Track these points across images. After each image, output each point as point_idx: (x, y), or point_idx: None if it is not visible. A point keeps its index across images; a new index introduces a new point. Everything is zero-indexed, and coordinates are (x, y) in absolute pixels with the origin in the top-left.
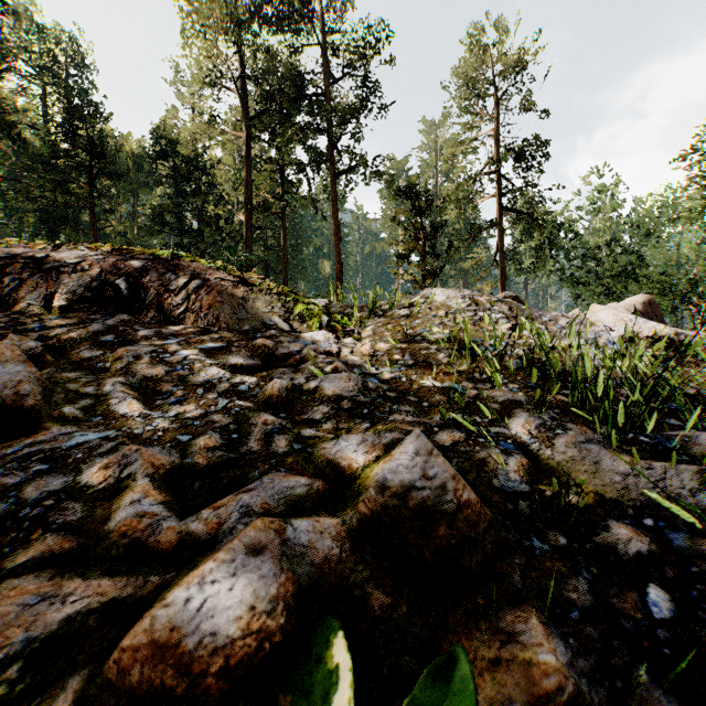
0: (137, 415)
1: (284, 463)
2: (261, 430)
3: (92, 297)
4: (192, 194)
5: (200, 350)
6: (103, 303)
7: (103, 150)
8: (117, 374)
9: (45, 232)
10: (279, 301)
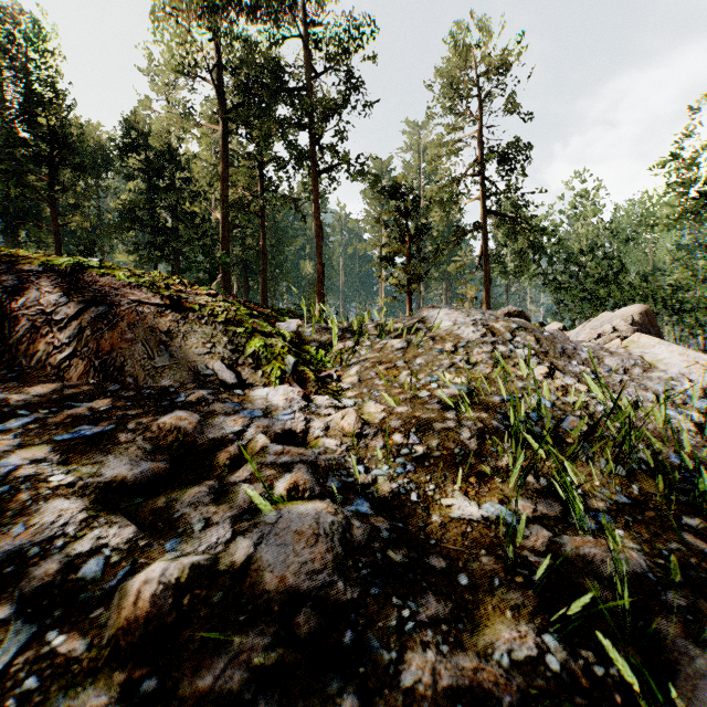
0: None
1: None
2: None
3: None
4: (165, 190)
5: (54, 446)
6: None
7: (64, 139)
8: None
9: (4, 227)
10: (225, 334)
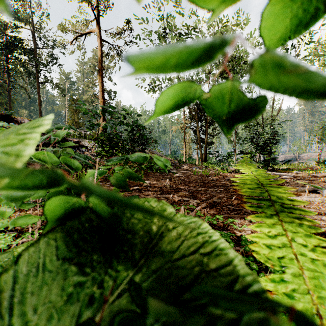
0: None
1: None
2: None
3: None
4: None
5: None
6: None
7: None
8: None
9: None
10: None
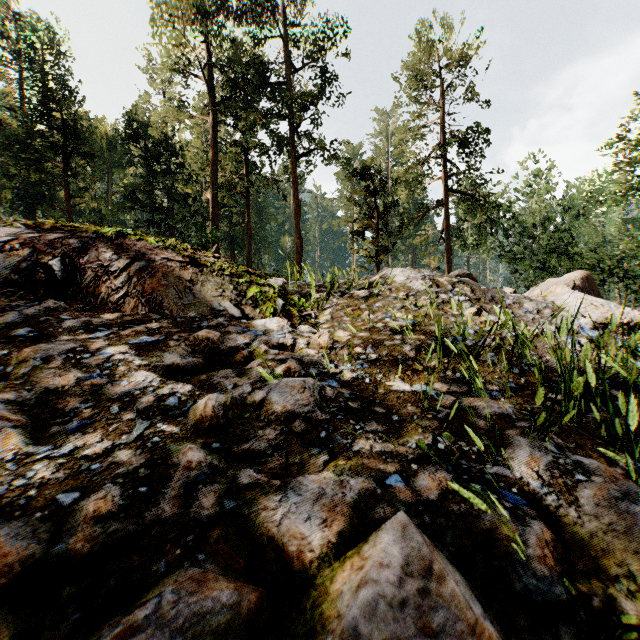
0: (11, 457)
1: (204, 544)
2: (181, 480)
3: (19, 280)
4: (162, 174)
5: (130, 346)
6: (31, 287)
7: (76, 131)
8: (17, 383)
9: (23, 208)
10: (231, 283)
